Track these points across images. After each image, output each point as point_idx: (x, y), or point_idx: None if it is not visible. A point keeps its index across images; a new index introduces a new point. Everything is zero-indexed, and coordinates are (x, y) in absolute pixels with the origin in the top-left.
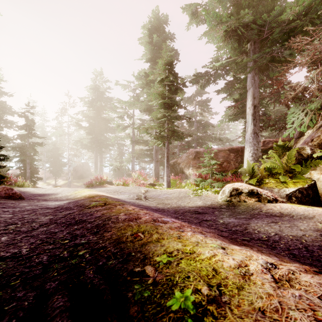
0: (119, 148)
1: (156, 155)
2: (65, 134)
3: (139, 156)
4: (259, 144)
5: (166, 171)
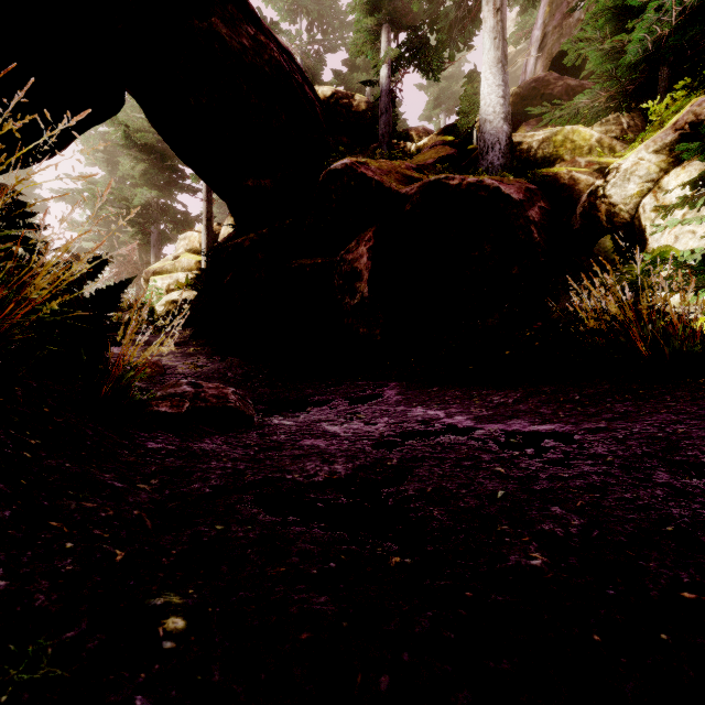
0: None
1: None
2: None
3: None
4: None
5: None
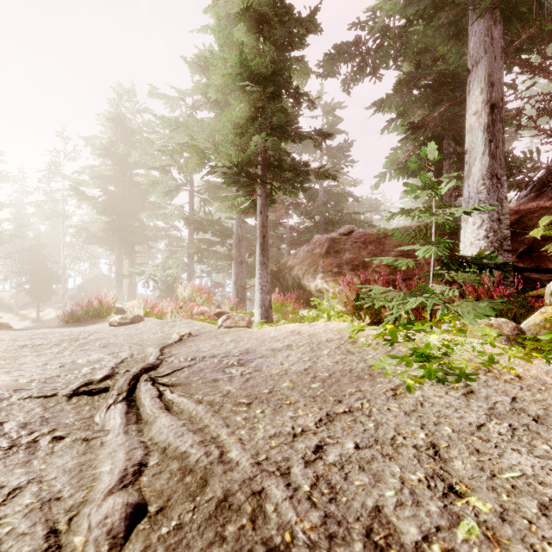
0: (170, 246)
1: (238, 248)
2: (56, 215)
3: (205, 255)
4: (504, 205)
5: (260, 276)
